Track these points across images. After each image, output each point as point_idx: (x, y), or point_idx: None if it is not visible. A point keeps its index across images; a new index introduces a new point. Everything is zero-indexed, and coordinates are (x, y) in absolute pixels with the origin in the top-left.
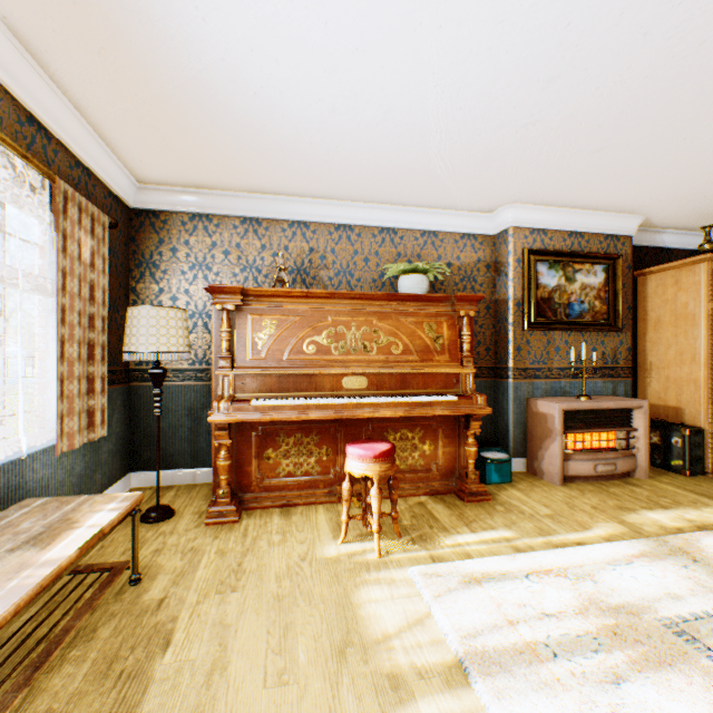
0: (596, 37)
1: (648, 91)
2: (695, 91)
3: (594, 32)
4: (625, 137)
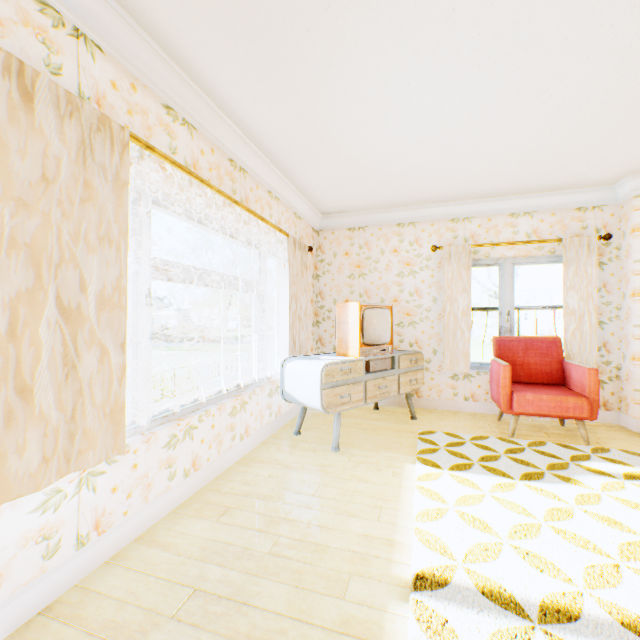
0: None
1: None
2: None
3: None
4: None
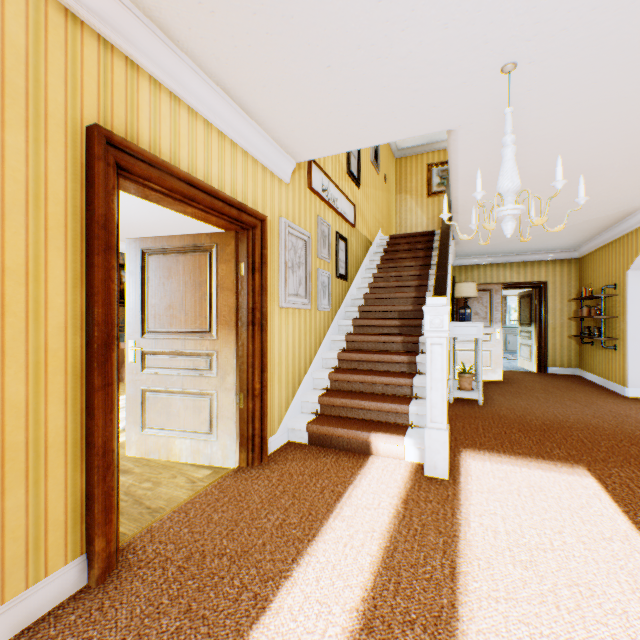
0: (133, 213)
1: (157, 226)
2: (173, 230)
3: (132, 212)
4: (155, 233)
